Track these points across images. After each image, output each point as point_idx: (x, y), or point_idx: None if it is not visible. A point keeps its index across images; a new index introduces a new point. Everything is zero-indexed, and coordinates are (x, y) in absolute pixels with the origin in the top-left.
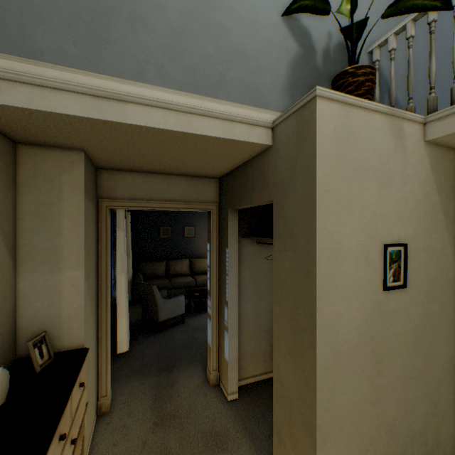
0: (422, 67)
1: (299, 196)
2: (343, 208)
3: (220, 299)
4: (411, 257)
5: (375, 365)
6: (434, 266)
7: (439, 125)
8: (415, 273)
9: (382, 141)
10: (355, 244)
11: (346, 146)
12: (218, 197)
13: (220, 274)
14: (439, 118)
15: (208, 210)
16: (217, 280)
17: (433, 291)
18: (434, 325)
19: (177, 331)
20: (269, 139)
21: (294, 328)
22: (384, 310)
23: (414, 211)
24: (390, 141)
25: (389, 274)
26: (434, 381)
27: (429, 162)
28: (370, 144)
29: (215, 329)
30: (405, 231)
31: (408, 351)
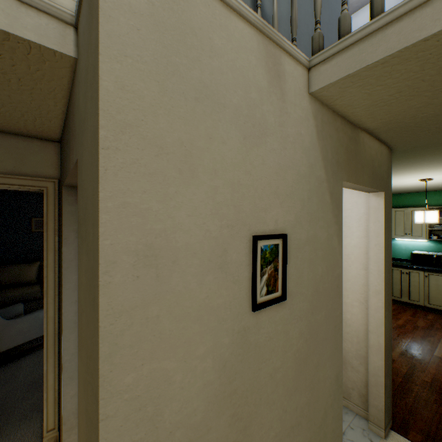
0: (311, 34)
1: (89, 140)
2: (172, 168)
3: (60, 322)
4: (294, 253)
5: (239, 437)
6: (320, 263)
7: (325, 69)
8: (298, 276)
9: (250, 68)
10: (201, 238)
11: (181, 50)
12: (60, 170)
13: (60, 284)
14: (325, 58)
15: (39, 189)
16: (56, 294)
17: (319, 296)
18: (321, 341)
19: (28, 363)
20: (70, 45)
21: (87, 410)
22: (255, 341)
23: (296, 188)
24: (264, 74)
25: (261, 283)
26: (320, 415)
27: (314, 124)
28: (230, 66)
29: (53, 368)
30: (285, 216)
31: (289, 391)
